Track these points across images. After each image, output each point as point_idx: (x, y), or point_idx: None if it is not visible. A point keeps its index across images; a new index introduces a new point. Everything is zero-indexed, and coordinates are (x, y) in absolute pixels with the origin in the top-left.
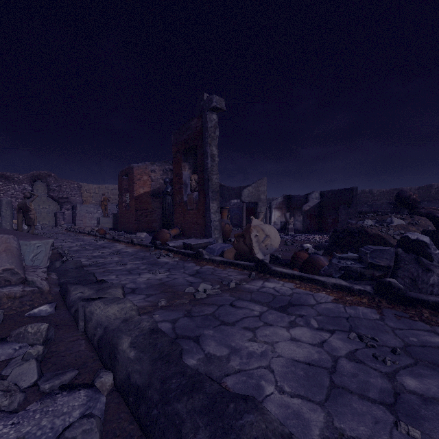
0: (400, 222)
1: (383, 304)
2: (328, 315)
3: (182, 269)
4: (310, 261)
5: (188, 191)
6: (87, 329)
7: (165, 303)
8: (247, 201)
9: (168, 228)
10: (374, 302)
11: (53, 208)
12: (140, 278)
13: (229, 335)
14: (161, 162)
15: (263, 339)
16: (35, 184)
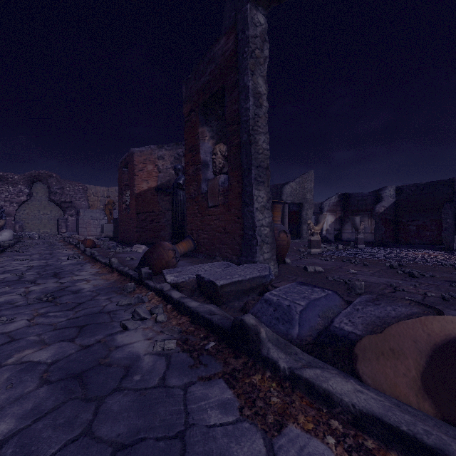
0: None
1: None
2: None
3: None
4: None
5: (210, 175)
6: None
7: None
8: (289, 201)
9: (180, 238)
10: None
11: (56, 214)
12: None
13: None
14: (172, 145)
15: None
16: (34, 186)
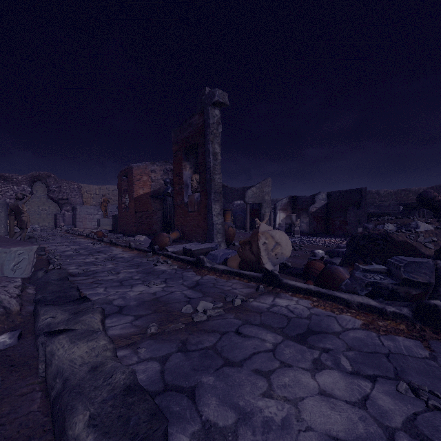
0: (428, 227)
1: (427, 334)
2: (361, 350)
3: (181, 280)
4: (328, 273)
5: (190, 191)
6: (46, 376)
7: (156, 329)
8: (251, 202)
9: (168, 230)
10: (414, 330)
11: (53, 209)
12: (132, 292)
13: (235, 384)
14: (162, 162)
15: (281, 393)
16: (34, 185)
